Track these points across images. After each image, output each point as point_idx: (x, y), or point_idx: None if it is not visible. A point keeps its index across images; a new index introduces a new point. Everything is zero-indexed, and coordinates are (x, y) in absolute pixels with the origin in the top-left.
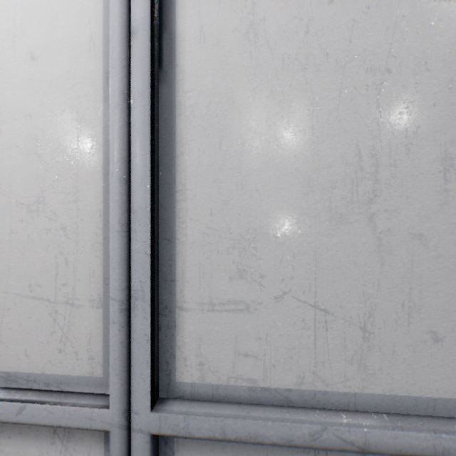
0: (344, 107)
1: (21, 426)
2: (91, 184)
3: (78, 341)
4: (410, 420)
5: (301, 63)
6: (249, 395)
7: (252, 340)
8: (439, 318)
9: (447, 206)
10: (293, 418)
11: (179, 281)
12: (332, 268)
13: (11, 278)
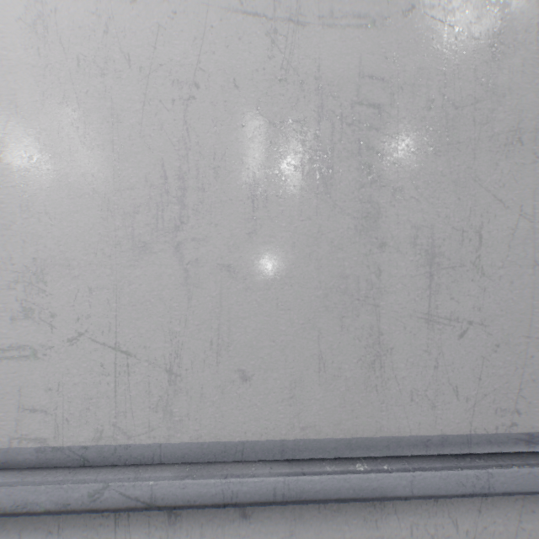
0: (148, 122)
1: None
2: None
3: None
4: (211, 468)
5: (100, 67)
6: (38, 457)
7: (41, 391)
8: (249, 355)
9: (256, 235)
10: (75, 479)
11: None
12: (135, 304)
13: None
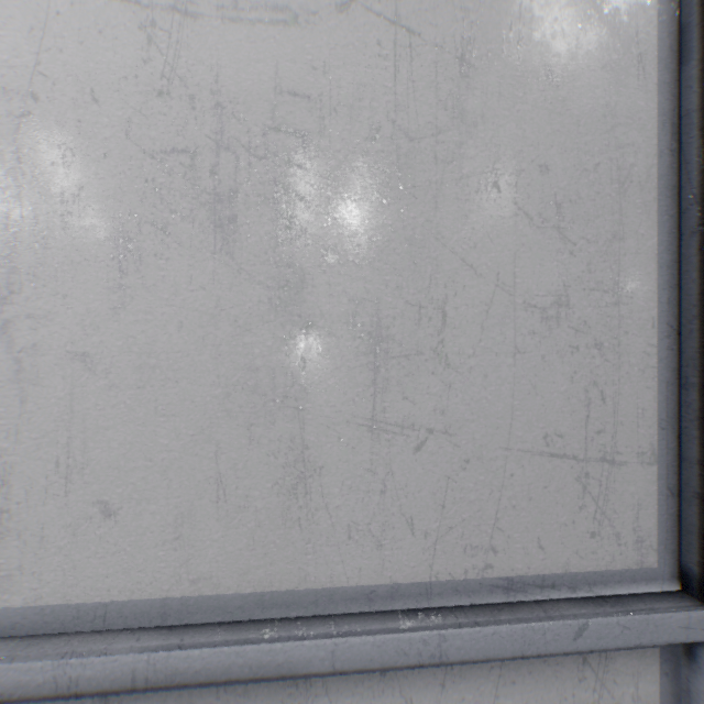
0: None
1: None
2: None
3: None
4: (50, 643)
5: None
6: None
7: None
8: (114, 480)
9: (125, 310)
10: None
11: None
12: None
13: None
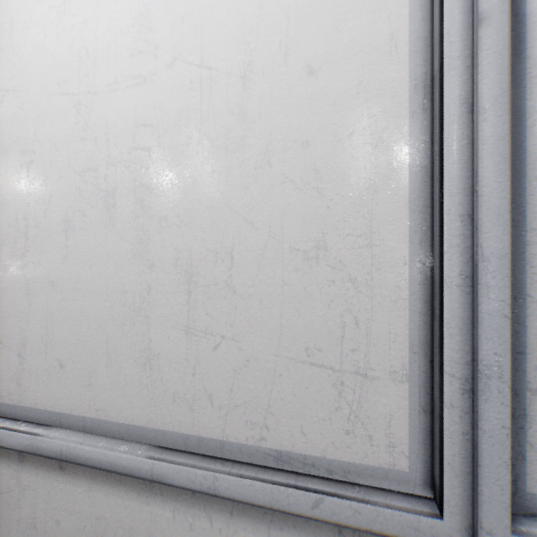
0: None
1: (294, 517)
2: (391, 224)
3: (372, 422)
4: None
5: None
6: None
7: None
8: None
9: None
10: None
11: (531, 355)
12: None
13: (282, 338)
